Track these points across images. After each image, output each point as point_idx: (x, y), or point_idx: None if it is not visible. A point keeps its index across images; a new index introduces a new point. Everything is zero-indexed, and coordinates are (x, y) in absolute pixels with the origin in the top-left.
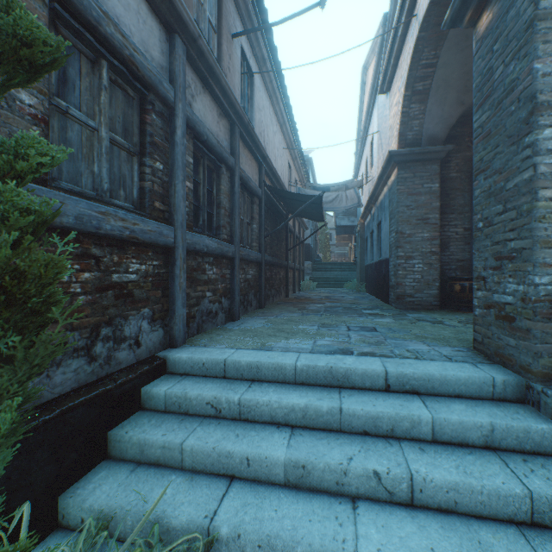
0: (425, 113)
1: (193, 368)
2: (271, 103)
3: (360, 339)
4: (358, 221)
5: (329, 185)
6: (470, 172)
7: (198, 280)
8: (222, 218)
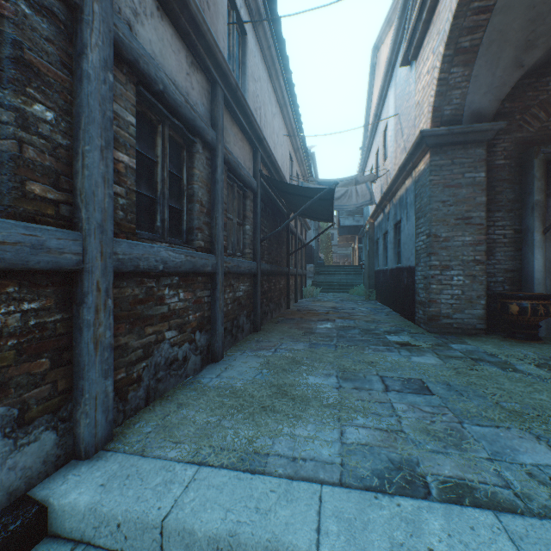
0: (470, 80)
1: (98, 532)
2: (269, 77)
3: (416, 421)
4: (366, 220)
5: (335, 180)
6: (523, 159)
7: (148, 317)
8: (196, 217)
